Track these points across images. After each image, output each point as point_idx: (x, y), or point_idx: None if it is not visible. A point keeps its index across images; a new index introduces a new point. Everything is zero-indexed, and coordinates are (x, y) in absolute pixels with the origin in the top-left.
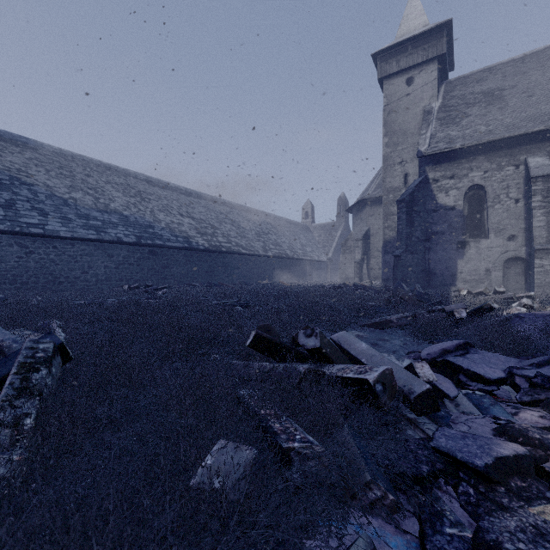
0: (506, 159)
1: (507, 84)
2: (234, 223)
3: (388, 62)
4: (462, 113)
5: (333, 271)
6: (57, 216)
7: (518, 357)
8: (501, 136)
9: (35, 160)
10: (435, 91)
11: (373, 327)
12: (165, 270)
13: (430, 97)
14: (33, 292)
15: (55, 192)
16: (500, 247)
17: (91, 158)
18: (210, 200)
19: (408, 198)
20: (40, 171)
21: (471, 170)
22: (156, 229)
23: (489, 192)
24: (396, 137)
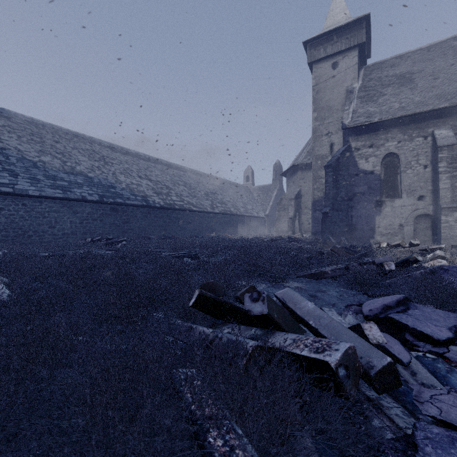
0: (416, 131)
1: (416, 69)
2: (186, 185)
3: (317, 49)
4: (379, 93)
5: (270, 225)
6: (26, 176)
7: (453, 311)
8: (412, 111)
9: (8, 127)
10: (356, 74)
11: (309, 278)
12: (125, 225)
13: (352, 79)
14: (2, 245)
15: (25, 155)
16: (411, 206)
17: (60, 127)
18: (165, 165)
19: (334, 163)
20: (12, 137)
21: (387, 140)
22: (118, 189)
23: (402, 159)
24: (323, 112)
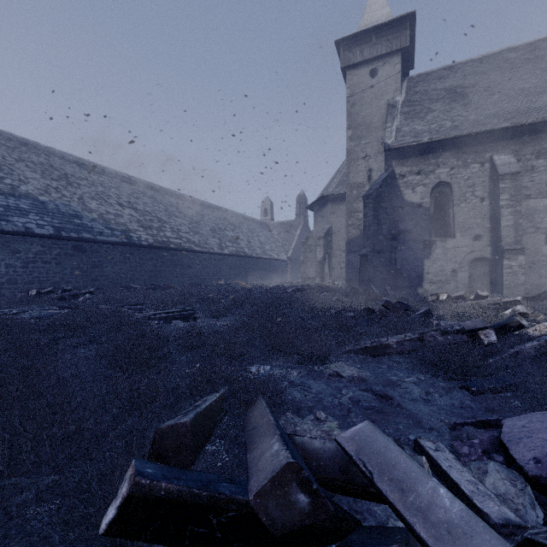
0: (472, 156)
1: (468, 82)
2: (186, 217)
3: (352, 51)
4: (427, 108)
5: (293, 270)
6: None
7: None
8: (468, 131)
9: None
10: (399, 85)
11: (363, 354)
12: (96, 269)
13: (394, 91)
14: None
15: None
16: (466, 247)
17: None
18: (158, 191)
19: (375, 193)
20: None
21: (437, 166)
22: (85, 220)
23: (455, 189)
24: (360, 130)
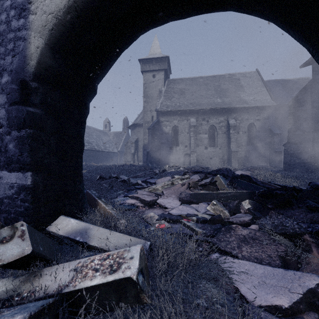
0: (184, 117)
1: (187, 88)
2: None
3: (145, 65)
4: (172, 96)
5: (121, 157)
6: None
7: None
8: (182, 109)
9: None
10: (163, 83)
11: (133, 178)
12: None
13: (162, 85)
14: None
15: None
16: (183, 150)
17: None
18: None
19: (152, 128)
20: None
21: (174, 119)
22: None
23: (179, 128)
24: (148, 99)
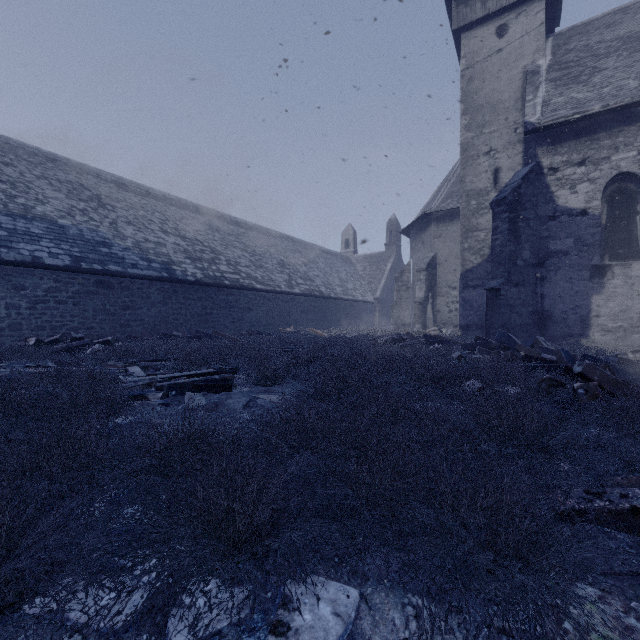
0: None
1: None
2: (247, 248)
3: (469, 3)
4: (591, 68)
5: (382, 314)
6: None
7: None
8: None
9: None
10: (542, 42)
11: (625, 529)
12: (127, 312)
13: (535, 52)
14: None
15: None
16: None
17: (22, 142)
18: (214, 217)
19: (512, 196)
20: None
21: (615, 150)
22: (115, 249)
23: None
24: (481, 114)
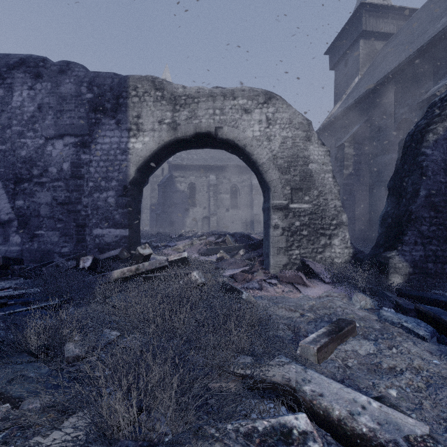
0: (203, 173)
1: None
2: None
3: None
4: None
5: None
6: None
7: None
8: (201, 163)
9: None
10: None
11: None
12: None
13: None
14: None
15: None
16: (201, 212)
17: None
18: None
19: (163, 184)
20: None
21: (190, 175)
22: None
23: (197, 186)
24: None
